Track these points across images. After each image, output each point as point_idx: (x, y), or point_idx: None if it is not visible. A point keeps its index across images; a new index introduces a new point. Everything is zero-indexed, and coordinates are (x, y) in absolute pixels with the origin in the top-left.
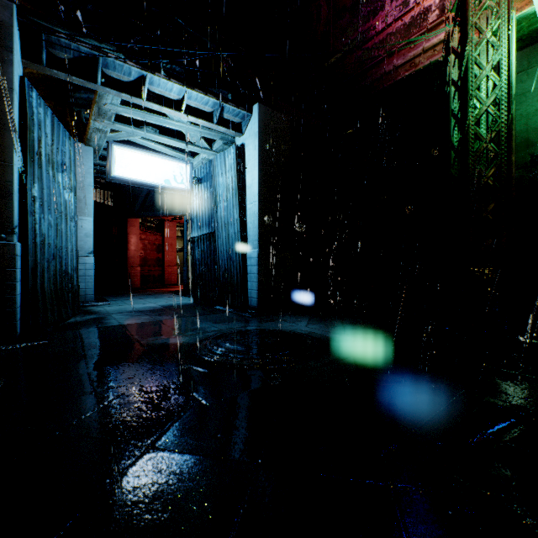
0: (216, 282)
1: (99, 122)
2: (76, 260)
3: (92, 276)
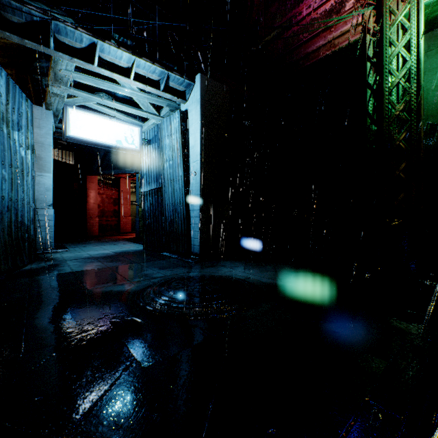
0: (163, 231)
1: (56, 87)
2: (33, 211)
3: (52, 226)
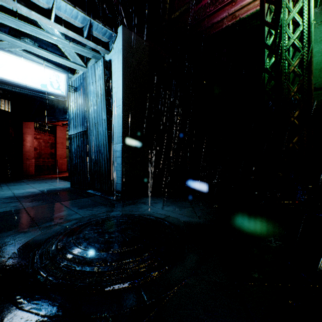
0: (88, 170)
1: None
2: None
3: None
